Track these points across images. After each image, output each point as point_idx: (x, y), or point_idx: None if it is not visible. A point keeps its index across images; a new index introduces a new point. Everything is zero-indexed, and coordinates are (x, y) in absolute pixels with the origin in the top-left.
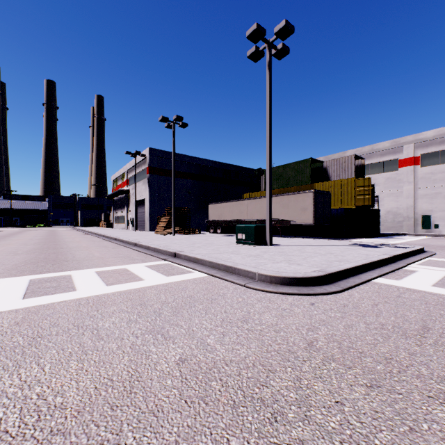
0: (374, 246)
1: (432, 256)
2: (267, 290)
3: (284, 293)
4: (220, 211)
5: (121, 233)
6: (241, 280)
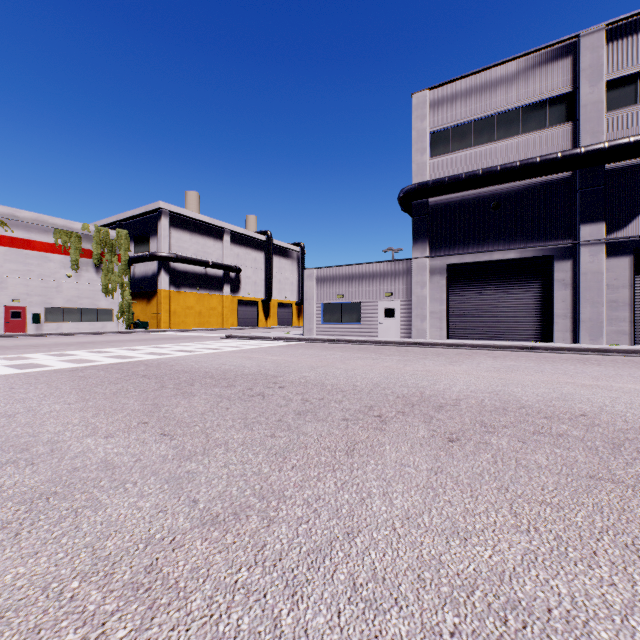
0: None
1: None
2: None
3: None
4: None
5: None
6: None
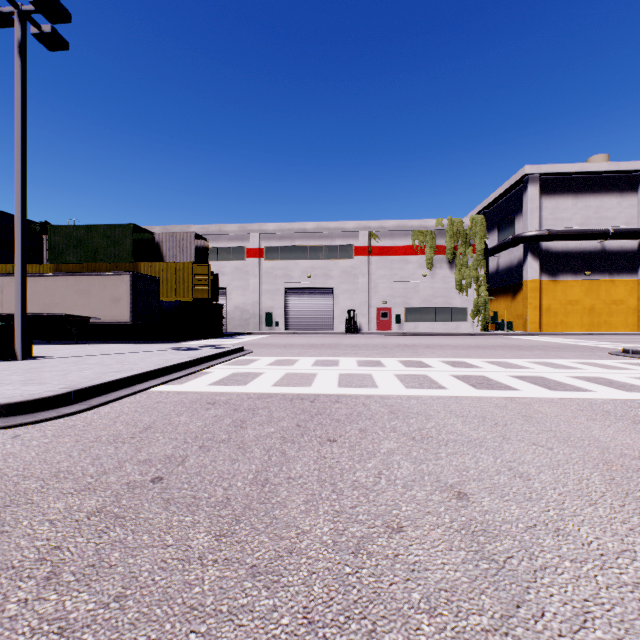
0: (195, 348)
1: (247, 354)
2: None
3: None
4: None
5: None
6: None
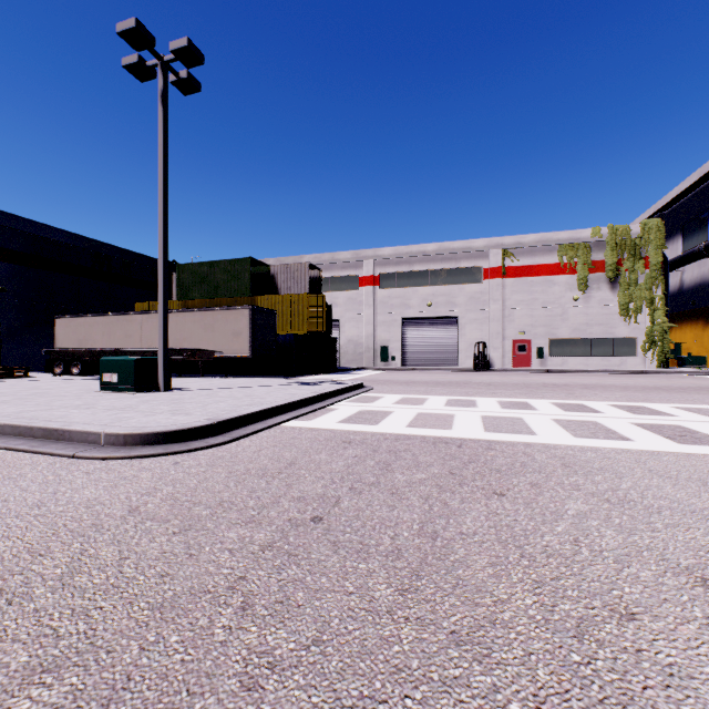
0: (314, 384)
1: (368, 391)
2: (113, 457)
3: (141, 456)
4: (82, 333)
5: None
6: (71, 449)
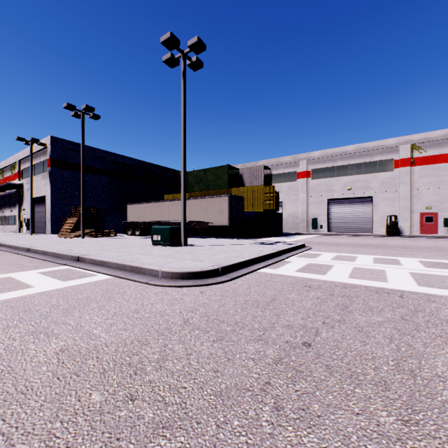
0: (271, 244)
1: (309, 250)
2: (167, 285)
3: (181, 286)
4: (140, 212)
5: (9, 238)
6: (145, 278)
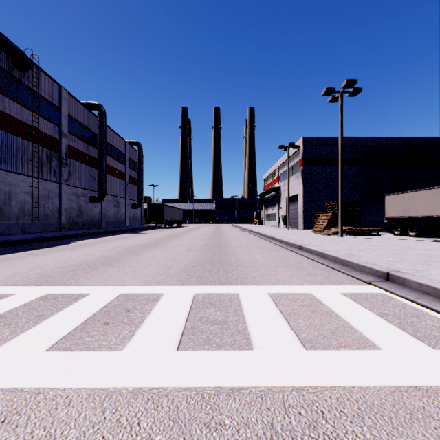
0: None
1: None
2: None
3: None
4: (405, 204)
5: (275, 232)
6: None
